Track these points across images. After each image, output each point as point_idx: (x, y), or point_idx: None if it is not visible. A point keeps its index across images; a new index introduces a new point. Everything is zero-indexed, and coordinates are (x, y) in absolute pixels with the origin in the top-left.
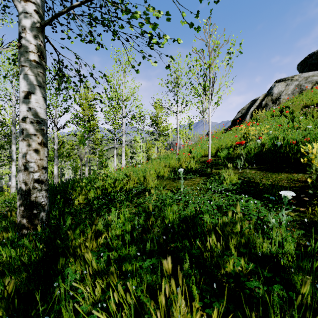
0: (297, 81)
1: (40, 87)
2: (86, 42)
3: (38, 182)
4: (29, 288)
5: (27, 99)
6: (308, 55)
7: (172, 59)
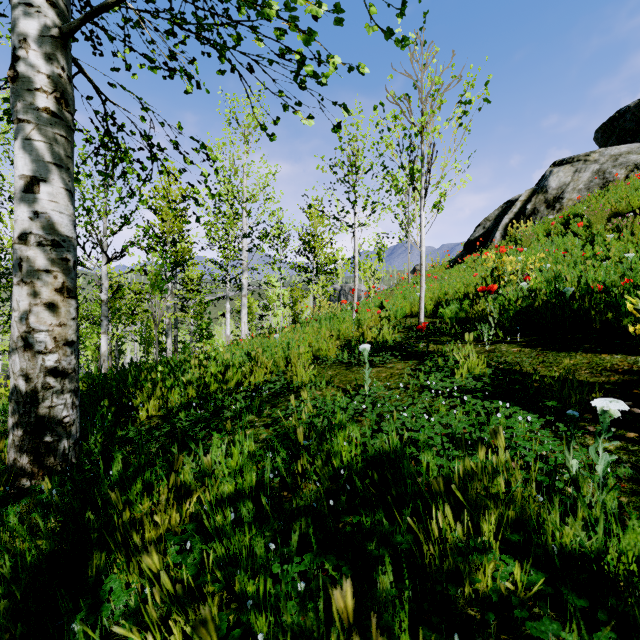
0: (596, 164)
1: (61, 167)
2: (165, 76)
3: (55, 375)
4: (13, 636)
5: (29, 193)
6: (617, 112)
7: (346, 111)
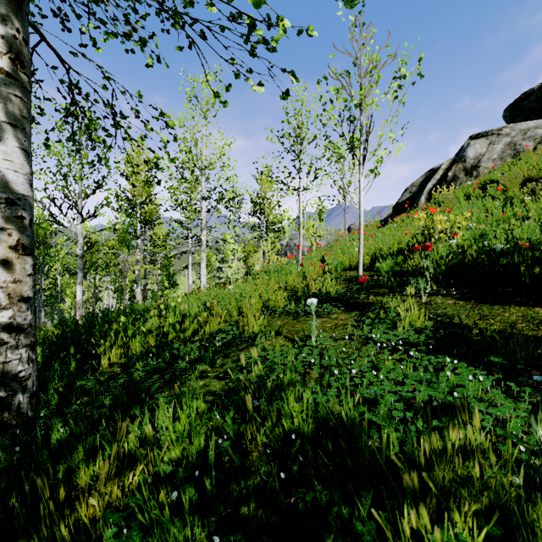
0: (508, 137)
1: (16, 127)
2: (127, 51)
3: (9, 331)
4: None
5: None
6: (523, 94)
7: (294, 78)
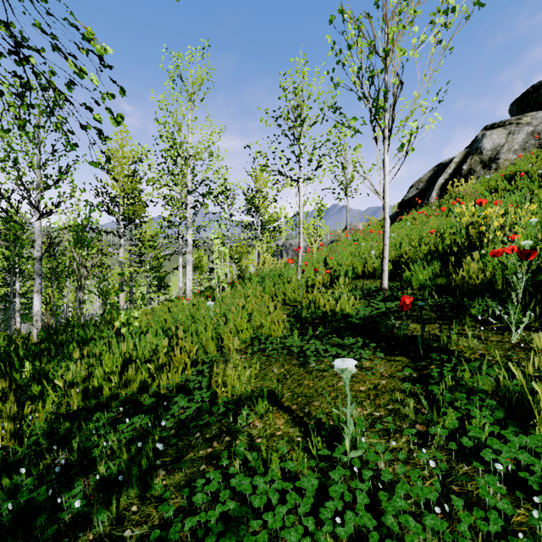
0: (530, 126)
1: None
2: None
3: None
4: None
5: None
6: (531, 87)
7: None
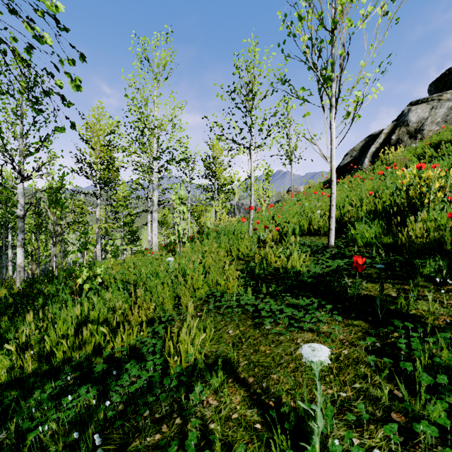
0: (450, 102)
1: None
2: None
3: None
4: None
5: None
6: (447, 70)
7: None
